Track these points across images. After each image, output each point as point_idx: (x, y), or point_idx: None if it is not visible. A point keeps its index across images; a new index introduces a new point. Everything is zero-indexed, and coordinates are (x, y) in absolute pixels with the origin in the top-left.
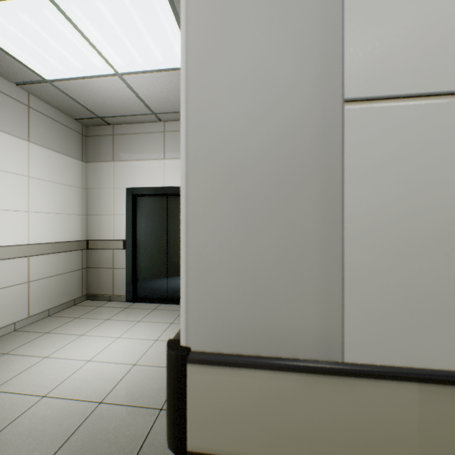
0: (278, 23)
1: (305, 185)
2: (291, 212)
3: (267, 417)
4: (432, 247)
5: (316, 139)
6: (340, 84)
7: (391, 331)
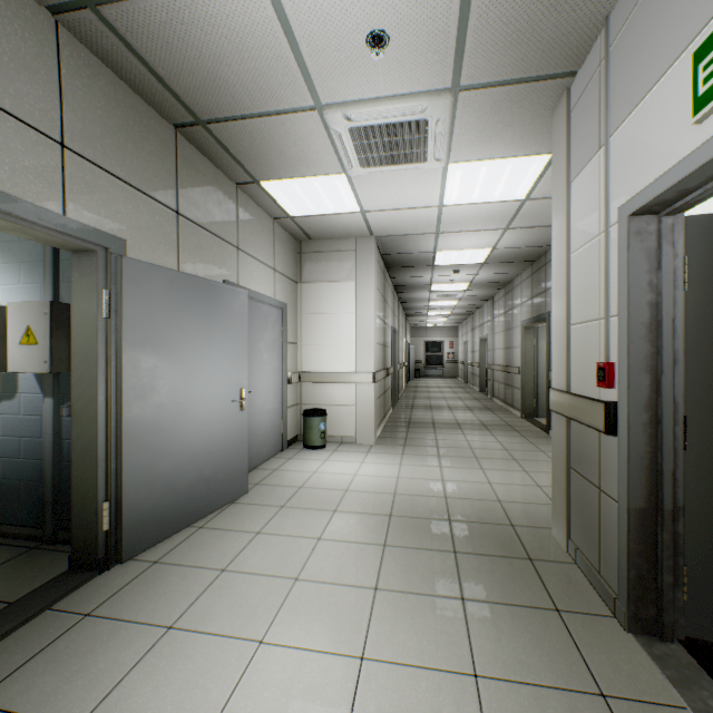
0: (559, 309)
1: (562, 348)
2: (561, 354)
3: (555, 401)
4: (579, 364)
5: (563, 337)
6: (565, 323)
7: (575, 386)
